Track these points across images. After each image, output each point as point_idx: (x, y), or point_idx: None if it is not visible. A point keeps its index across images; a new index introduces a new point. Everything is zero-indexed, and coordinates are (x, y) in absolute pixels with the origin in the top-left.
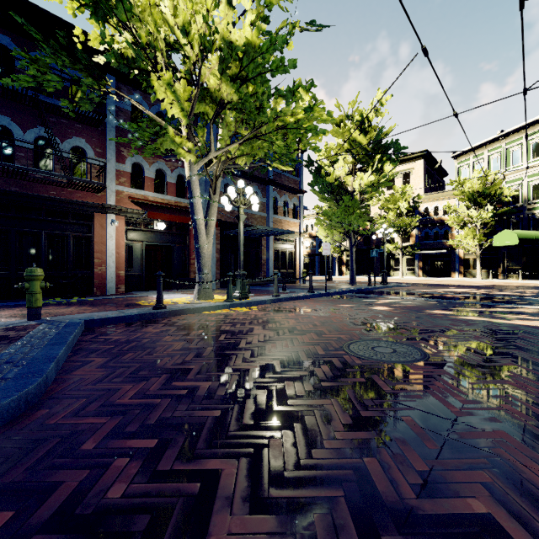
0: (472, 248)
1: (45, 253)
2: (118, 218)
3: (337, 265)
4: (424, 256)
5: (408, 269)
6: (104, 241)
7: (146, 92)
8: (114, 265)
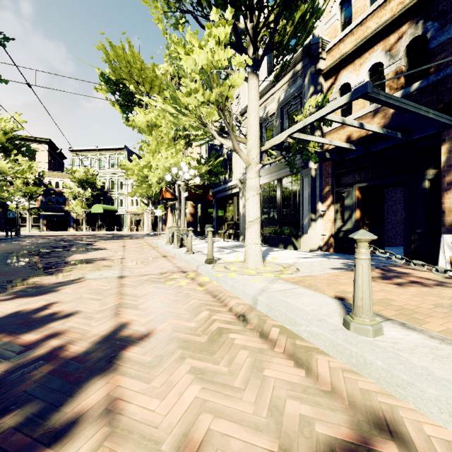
0: (80, 212)
1: None
2: None
3: None
4: (48, 216)
5: (35, 226)
6: None
7: None
8: None
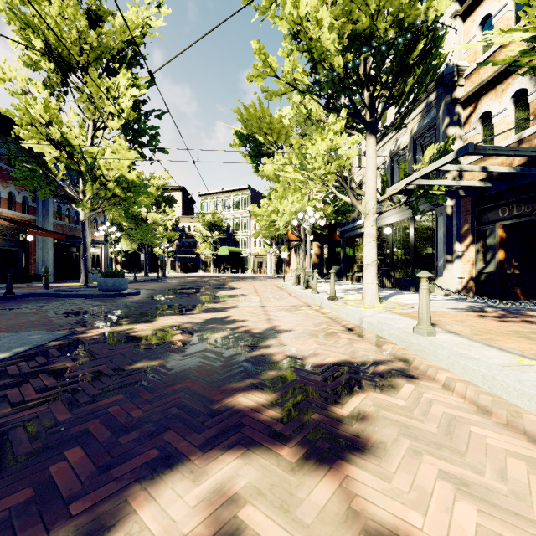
0: (209, 255)
1: None
2: None
3: (114, 264)
4: (182, 259)
5: (172, 268)
6: None
7: (2, 133)
8: None
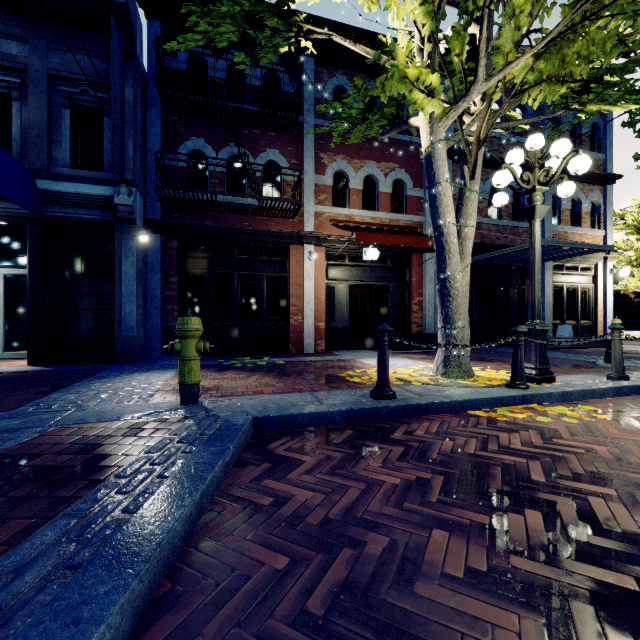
0: None
1: (238, 300)
2: (316, 250)
3: None
4: None
5: None
6: (300, 282)
7: (351, 69)
8: (311, 314)
